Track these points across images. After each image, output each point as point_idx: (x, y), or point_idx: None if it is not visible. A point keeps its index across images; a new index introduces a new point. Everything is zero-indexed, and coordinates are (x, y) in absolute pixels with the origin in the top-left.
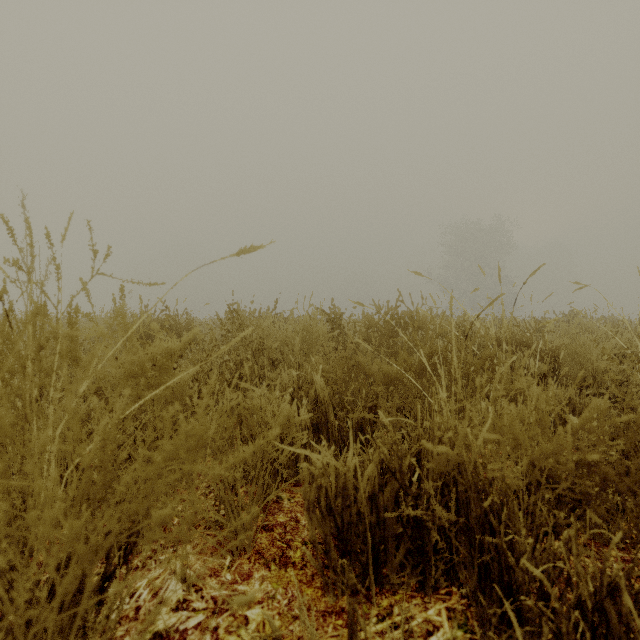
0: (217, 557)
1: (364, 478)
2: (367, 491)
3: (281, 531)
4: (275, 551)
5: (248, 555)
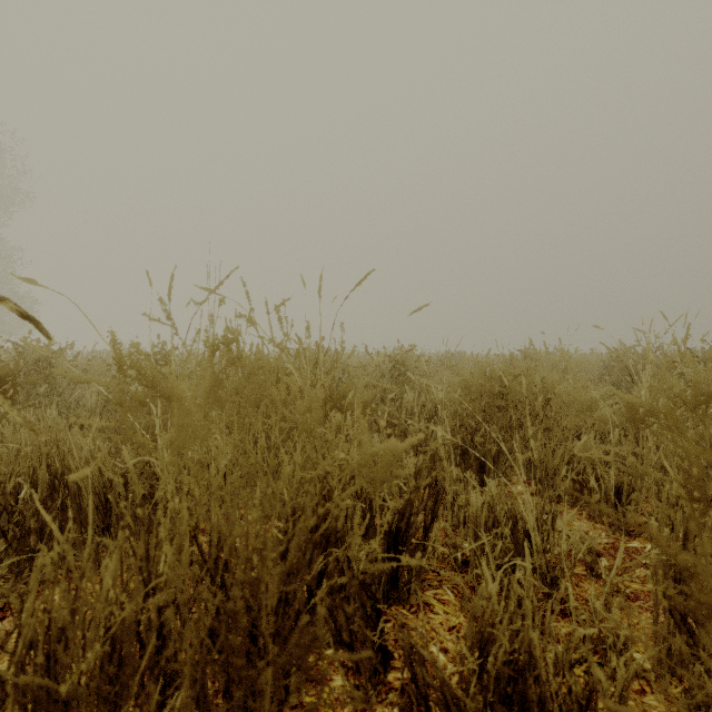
0: None
1: None
2: None
3: None
4: None
5: None
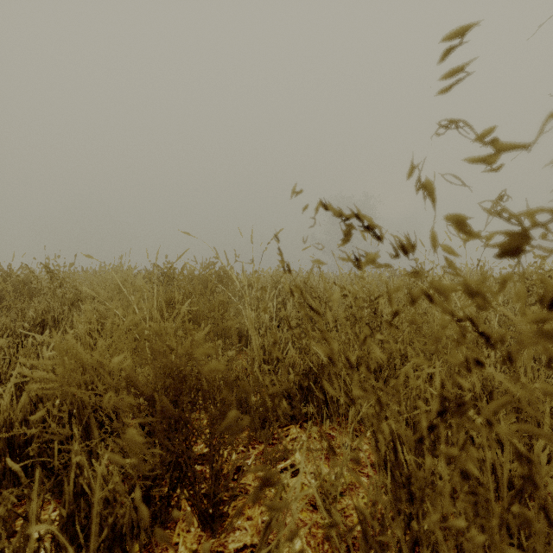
0: None
1: (19, 406)
2: (20, 417)
3: None
4: None
5: None
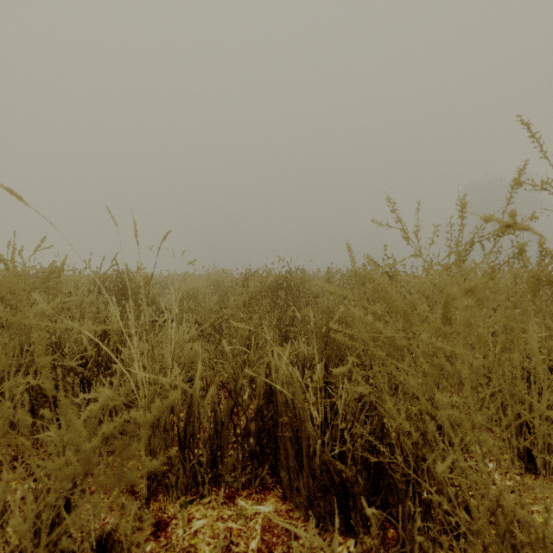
0: None
1: None
2: None
3: None
4: None
5: None
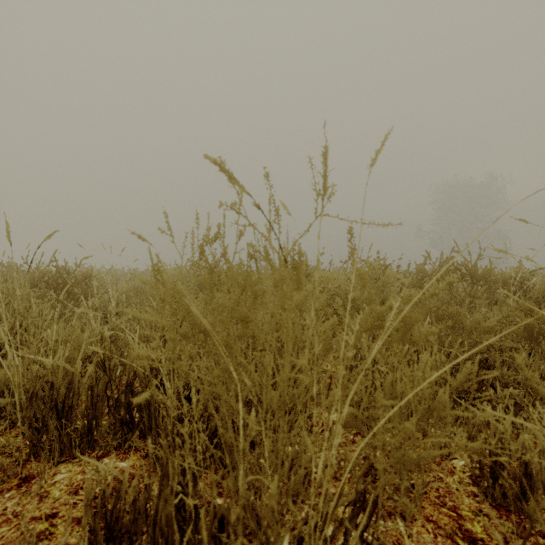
0: (386, 520)
1: None
2: None
3: (436, 494)
4: (447, 520)
5: (419, 522)
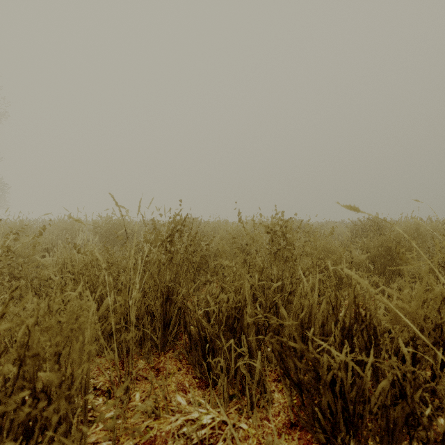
0: None
1: None
2: None
3: None
4: None
5: None
